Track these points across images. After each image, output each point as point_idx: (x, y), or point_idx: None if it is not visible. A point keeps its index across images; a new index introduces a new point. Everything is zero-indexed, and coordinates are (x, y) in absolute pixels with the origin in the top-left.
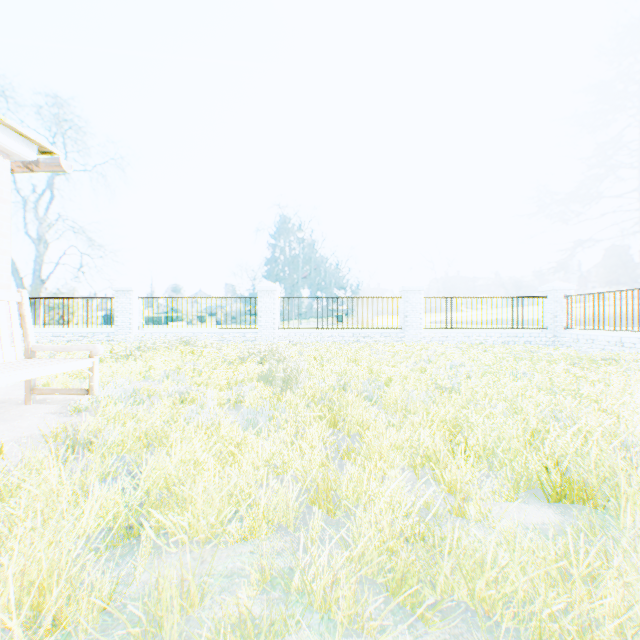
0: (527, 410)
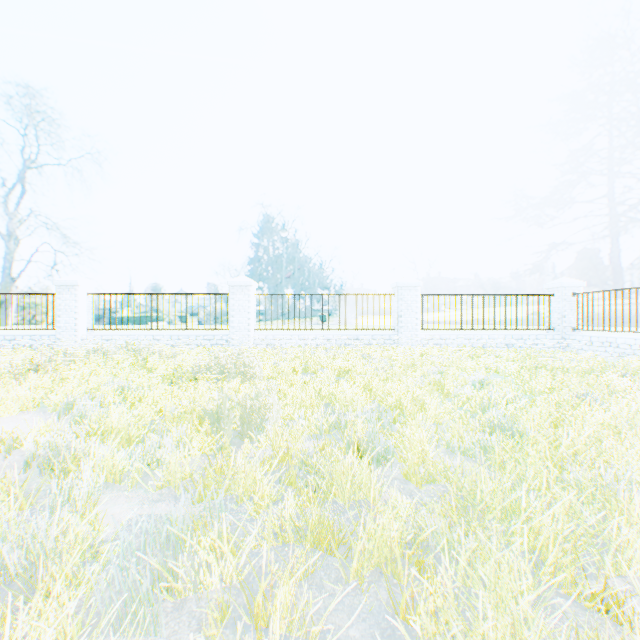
0: None
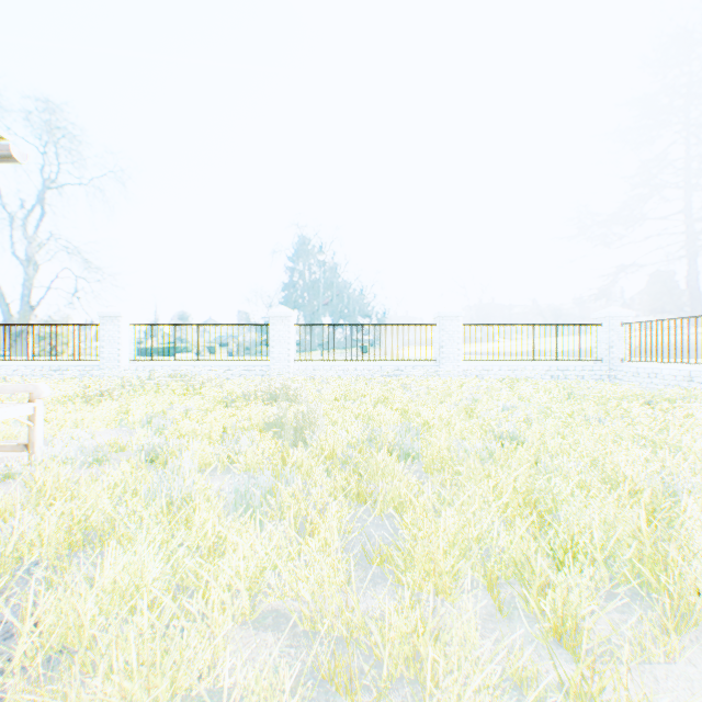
0: (636, 479)
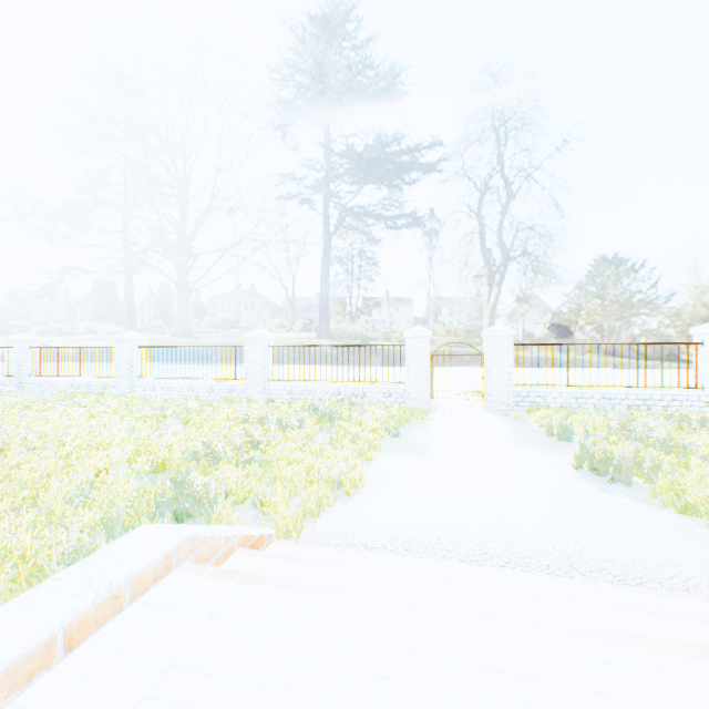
0: None
